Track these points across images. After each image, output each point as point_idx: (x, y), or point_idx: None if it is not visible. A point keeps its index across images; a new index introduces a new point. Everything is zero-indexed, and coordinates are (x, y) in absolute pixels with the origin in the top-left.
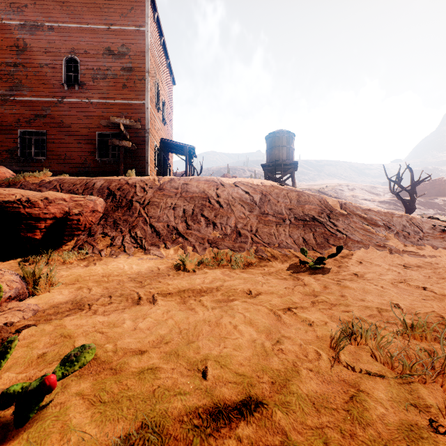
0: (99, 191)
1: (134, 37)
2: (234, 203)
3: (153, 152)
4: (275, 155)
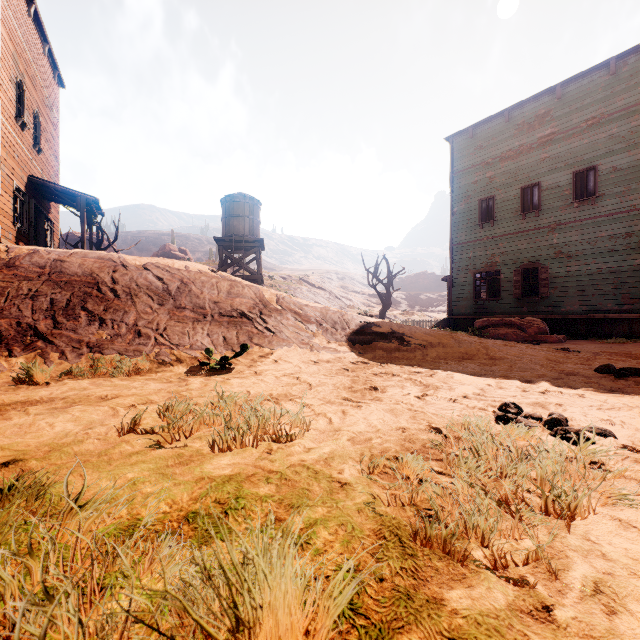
0: None
1: None
2: (139, 292)
3: (11, 197)
4: (234, 227)
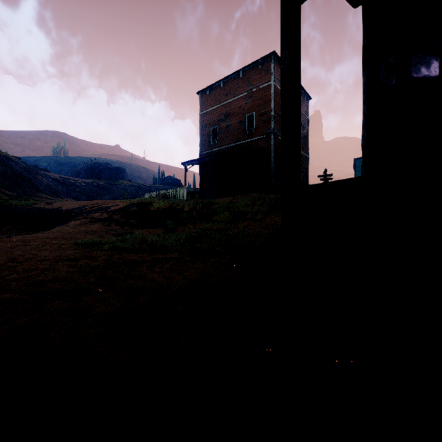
0: None
1: (306, 121)
2: None
3: None
4: None
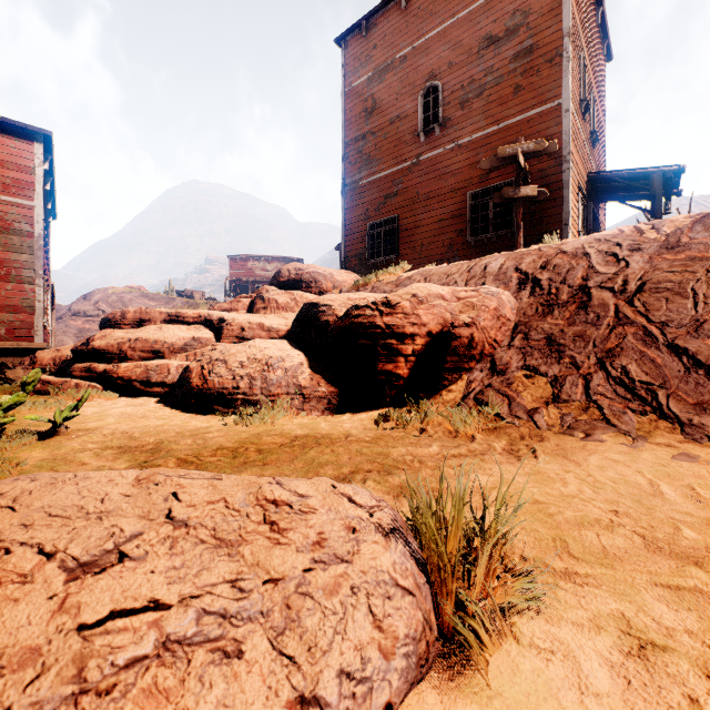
0: (497, 278)
1: None
2: None
3: (575, 202)
4: None
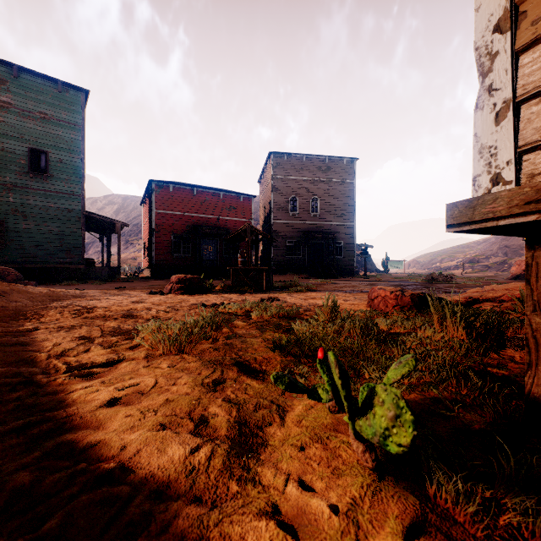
0: None
1: None
2: None
3: None
4: None
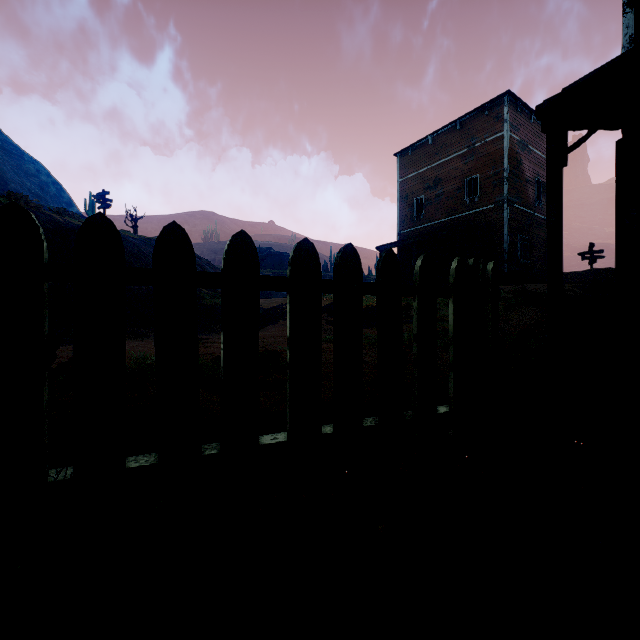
0: None
1: None
2: None
3: None
4: None
